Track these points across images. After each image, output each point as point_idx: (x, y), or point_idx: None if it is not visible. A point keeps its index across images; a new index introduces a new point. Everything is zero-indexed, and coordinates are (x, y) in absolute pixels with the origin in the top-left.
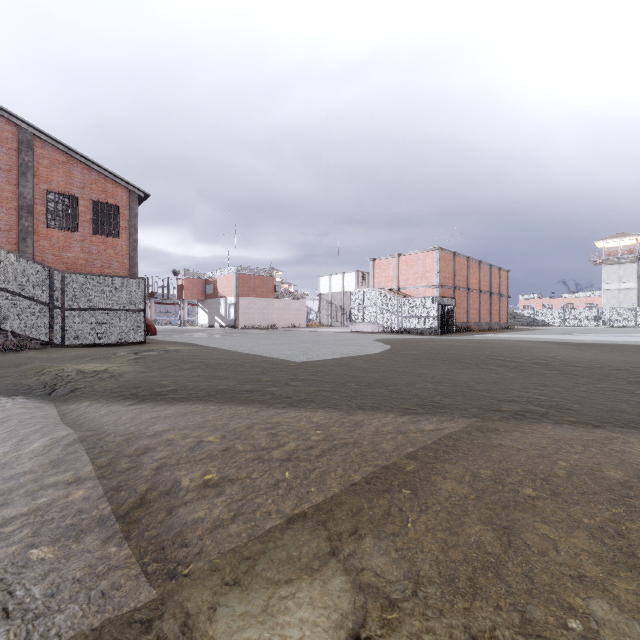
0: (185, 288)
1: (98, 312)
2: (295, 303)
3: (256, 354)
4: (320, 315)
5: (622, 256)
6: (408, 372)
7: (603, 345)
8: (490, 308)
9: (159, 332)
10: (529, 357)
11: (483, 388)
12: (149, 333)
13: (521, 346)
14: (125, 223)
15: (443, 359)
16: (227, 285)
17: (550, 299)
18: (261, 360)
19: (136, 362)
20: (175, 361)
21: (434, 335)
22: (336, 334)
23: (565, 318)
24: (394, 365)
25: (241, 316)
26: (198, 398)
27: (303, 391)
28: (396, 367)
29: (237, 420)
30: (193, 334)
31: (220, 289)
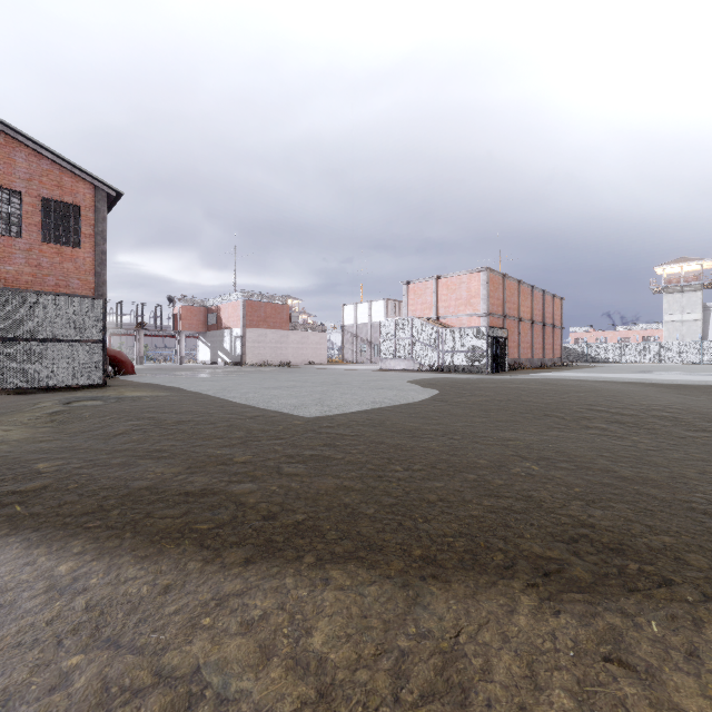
0: (182, 317)
1: (33, 343)
2: (314, 336)
3: (248, 404)
4: (344, 350)
5: (685, 283)
6: (482, 437)
7: (706, 387)
8: (543, 341)
9: (143, 370)
10: (638, 406)
11: (633, 474)
12: (121, 372)
13: (607, 389)
14: (89, 229)
15: (520, 411)
16: (232, 314)
17: (604, 332)
18: (250, 415)
19: (52, 419)
20: (113, 418)
21: (483, 374)
22: (363, 373)
23: (623, 353)
24: (454, 422)
25: (249, 351)
26: (66, 522)
27: (304, 492)
28: (459, 426)
29: (70, 658)
30: (183, 373)
31: (224, 319)
